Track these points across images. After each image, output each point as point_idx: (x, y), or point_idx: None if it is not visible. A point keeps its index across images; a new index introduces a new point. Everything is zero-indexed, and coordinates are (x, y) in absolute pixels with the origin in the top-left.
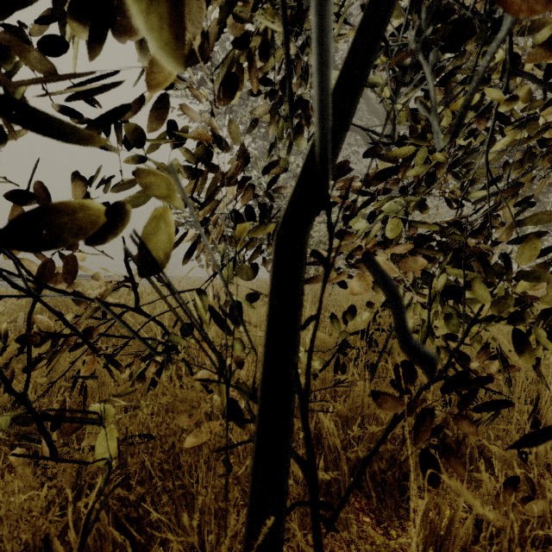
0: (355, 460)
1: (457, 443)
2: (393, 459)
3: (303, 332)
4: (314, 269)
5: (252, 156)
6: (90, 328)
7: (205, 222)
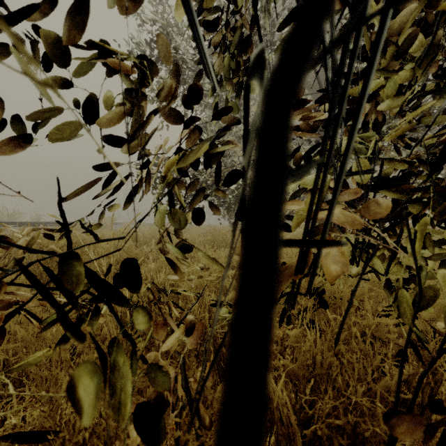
0: (311, 435)
1: (421, 408)
2: (355, 433)
3: None
4: None
5: (202, 120)
6: (1, 283)
7: (145, 165)
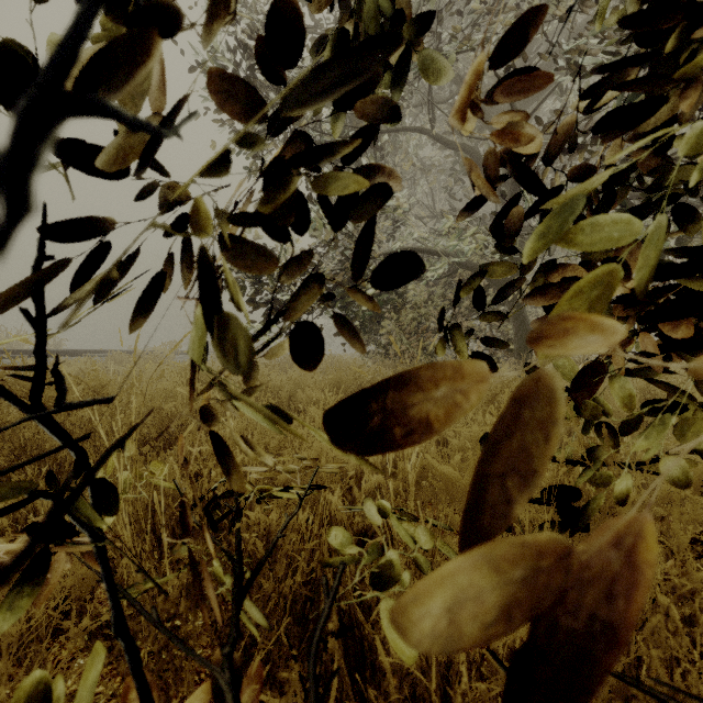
0: None
1: None
2: None
3: (403, 453)
4: (406, 342)
5: None
6: None
7: (184, 222)
